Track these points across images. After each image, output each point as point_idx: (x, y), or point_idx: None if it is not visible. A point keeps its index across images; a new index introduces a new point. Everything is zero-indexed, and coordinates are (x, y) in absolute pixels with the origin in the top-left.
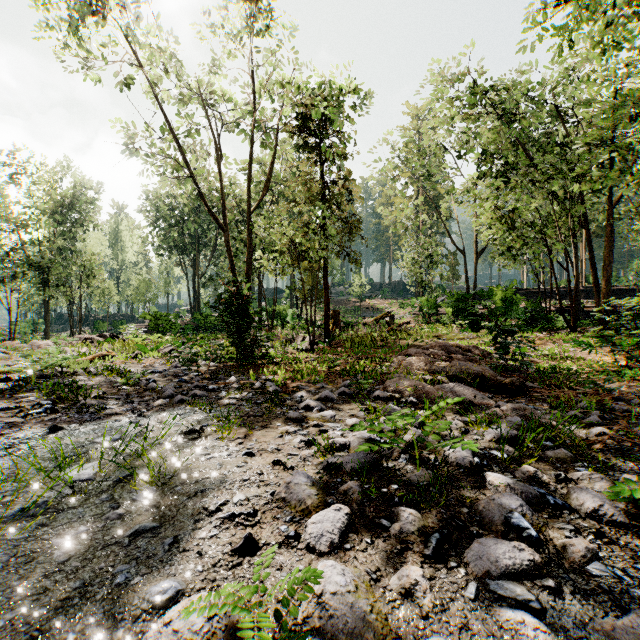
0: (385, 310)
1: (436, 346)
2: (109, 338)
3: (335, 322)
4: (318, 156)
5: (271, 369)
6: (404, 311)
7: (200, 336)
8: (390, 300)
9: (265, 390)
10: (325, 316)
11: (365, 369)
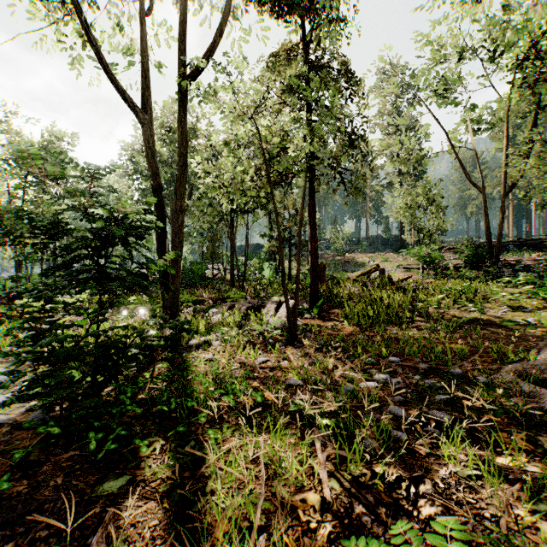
0: (367, 264)
1: None
2: None
3: (319, 277)
4: (302, 12)
5: None
6: (391, 265)
7: (144, 296)
8: (370, 254)
9: None
10: (311, 270)
11: None
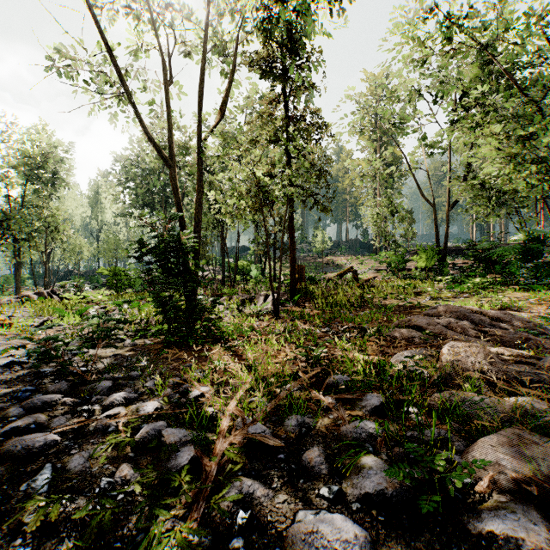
0: (345, 266)
1: (447, 312)
2: (41, 296)
3: (299, 277)
4: (283, 82)
5: (202, 368)
6: (364, 266)
7: None
8: (348, 256)
9: (159, 459)
10: (291, 271)
11: (367, 359)
